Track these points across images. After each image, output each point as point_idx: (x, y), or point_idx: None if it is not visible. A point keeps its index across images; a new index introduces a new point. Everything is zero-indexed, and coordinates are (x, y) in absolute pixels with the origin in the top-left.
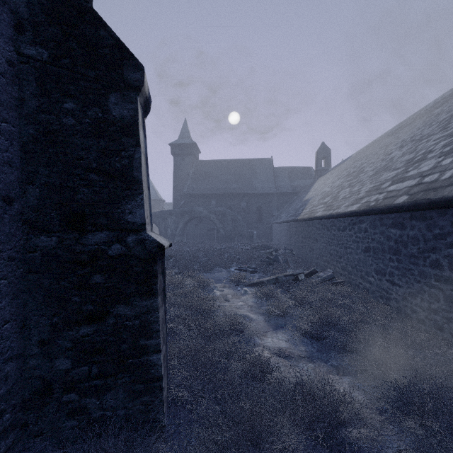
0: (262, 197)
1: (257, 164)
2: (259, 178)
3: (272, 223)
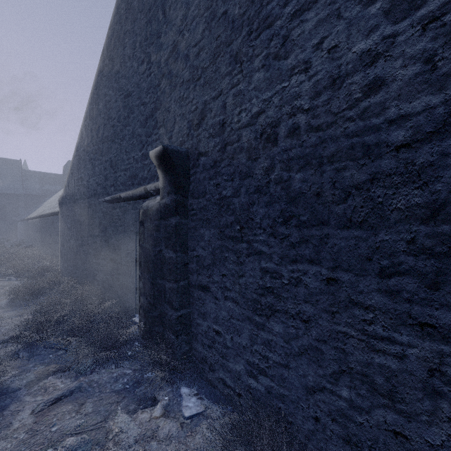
0: (6, 196)
1: (2, 164)
2: (3, 178)
3: (17, 221)
